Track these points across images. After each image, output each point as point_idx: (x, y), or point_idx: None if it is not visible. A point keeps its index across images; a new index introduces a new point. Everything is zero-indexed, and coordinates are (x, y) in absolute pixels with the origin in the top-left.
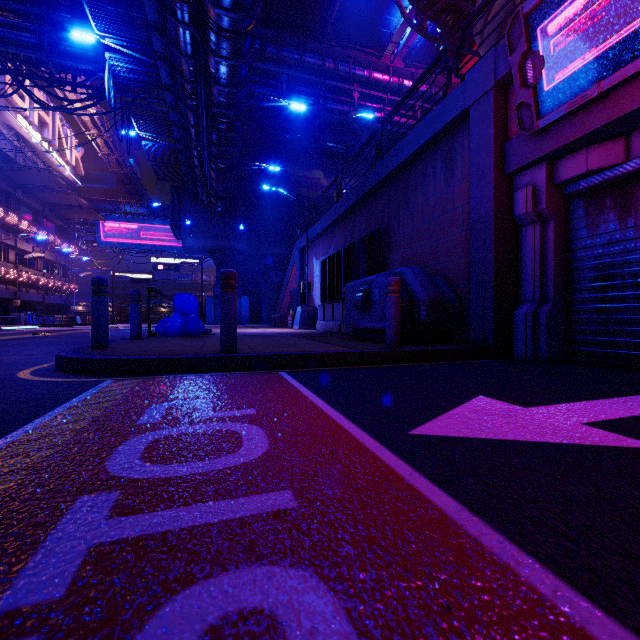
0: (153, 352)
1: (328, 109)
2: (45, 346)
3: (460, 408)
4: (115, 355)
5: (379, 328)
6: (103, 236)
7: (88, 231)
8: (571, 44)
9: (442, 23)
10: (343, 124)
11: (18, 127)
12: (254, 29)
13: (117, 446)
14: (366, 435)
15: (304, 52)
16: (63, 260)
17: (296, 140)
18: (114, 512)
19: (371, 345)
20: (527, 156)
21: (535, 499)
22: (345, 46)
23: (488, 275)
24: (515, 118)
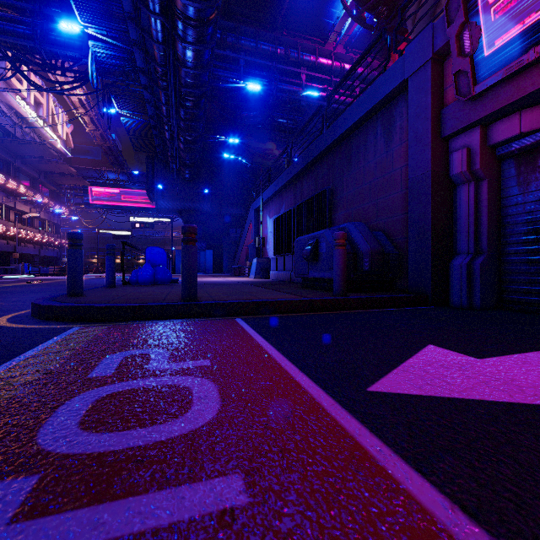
0: (121, 300)
1: (280, 89)
2: (32, 293)
3: (414, 359)
4: (85, 303)
5: (326, 278)
6: (89, 199)
7: (77, 195)
8: (508, 13)
9: (378, 14)
10: (292, 102)
11: (17, 107)
12: (216, 18)
13: (59, 406)
14: (323, 393)
15: (259, 40)
16: (56, 219)
17: (252, 117)
18: (21, 511)
19: (319, 293)
20: (462, 121)
21: (539, 492)
22: (294, 35)
23: (426, 230)
24: (451, 87)
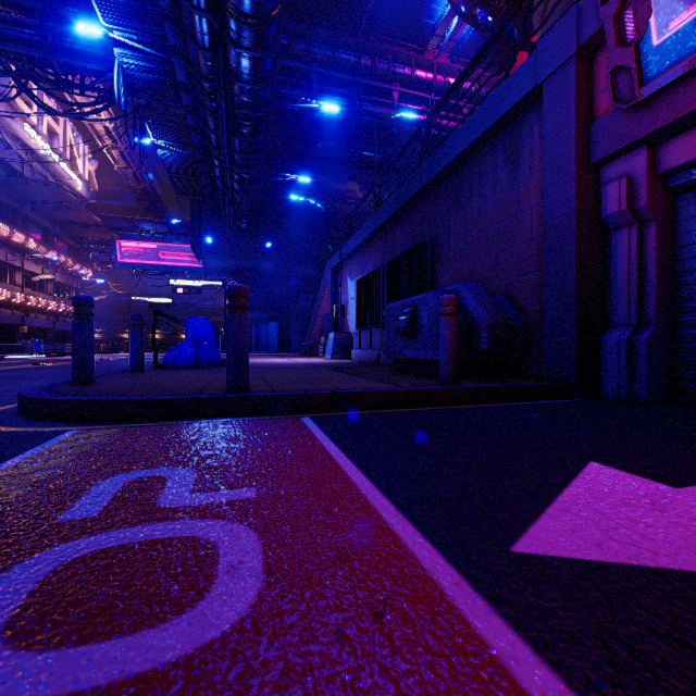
0: (143, 390)
1: (364, 111)
2: (34, 379)
3: (574, 488)
4: (91, 395)
5: (428, 359)
6: (119, 257)
7: (103, 251)
8: None
9: (494, 10)
10: (381, 128)
11: (25, 137)
12: (279, 14)
13: None
14: (438, 556)
15: (337, 48)
16: (75, 283)
17: (329, 149)
18: None
19: (419, 380)
20: (621, 139)
21: None
22: (383, 40)
23: (568, 292)
24: (603, 93)
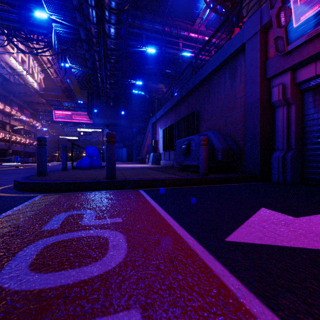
0: (69, 178)
1: (166, 52)
2: (17, 174)
3: (253, 218)
4: (46, 180)
5: (195, 164)
6: (54, 118)
7: (46, 115)
8: None
9: (225, 6)
10: (174, 60)
11: (11, 63)
12: (128, 8)
13: (18, 252)
14: (196, 242)
15: (154, 23)
16: (34, 130)
17: (150, 69)
18: None
19: (191, 174)
20: (279, 68)
21: None
22: (175, 19)
23: (256, 135)
24: (272, 47)
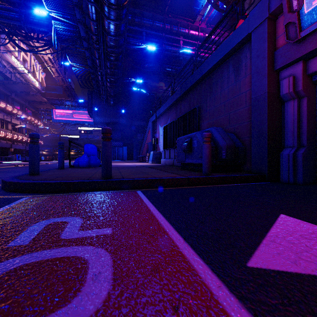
0: (61, 178)
1: (167, 49)
2: (13, 172)
3: (275, 228)
4: (36, 180)
5: (197, 163)
6: (55, 117)
7: (48, 114)
8: None
9: (227, 2)
10: (174, 57)
11: (12, 62)
12: (128, 4)
13: None
14: (207, 269)
15: (154, 20)
16: (35, 129)
17: (150, 67)
18: None
19: (193, 173)
20: (290, 58)
21: None
22: (175, 17)
23: (264, 131)
24: (281, 36)
